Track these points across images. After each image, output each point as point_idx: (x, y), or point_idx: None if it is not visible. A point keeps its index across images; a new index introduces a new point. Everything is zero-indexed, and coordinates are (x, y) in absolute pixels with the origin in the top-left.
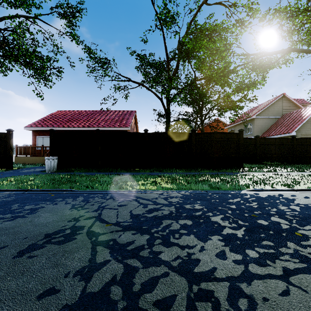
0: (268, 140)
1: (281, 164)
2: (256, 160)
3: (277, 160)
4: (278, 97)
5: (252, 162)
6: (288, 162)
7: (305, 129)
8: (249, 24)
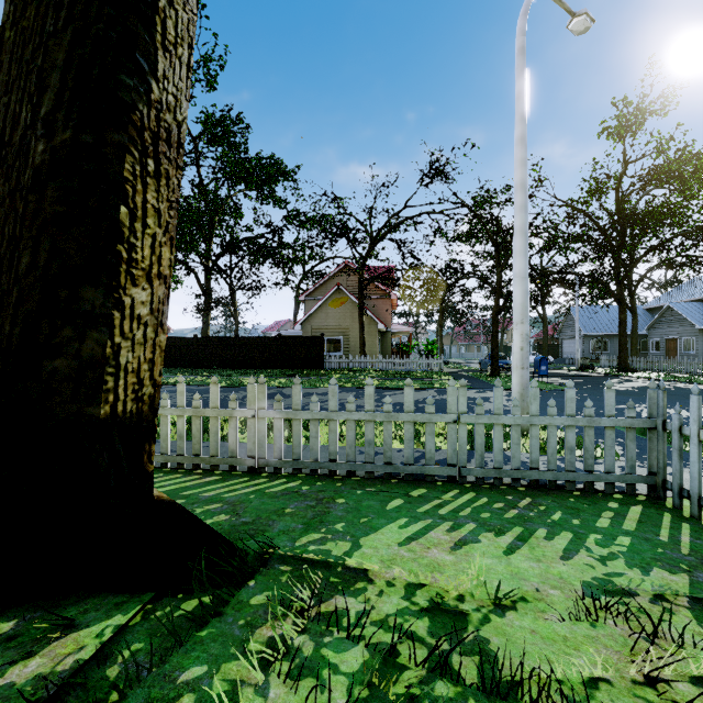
0: (208, 340)
1: (217, 369)
2: (194, 364)
3: (218, 364)
4: (338, 267)
5: (190, 365)
6: (231, 366)
7: (318, 321)
8: (235, 183)
